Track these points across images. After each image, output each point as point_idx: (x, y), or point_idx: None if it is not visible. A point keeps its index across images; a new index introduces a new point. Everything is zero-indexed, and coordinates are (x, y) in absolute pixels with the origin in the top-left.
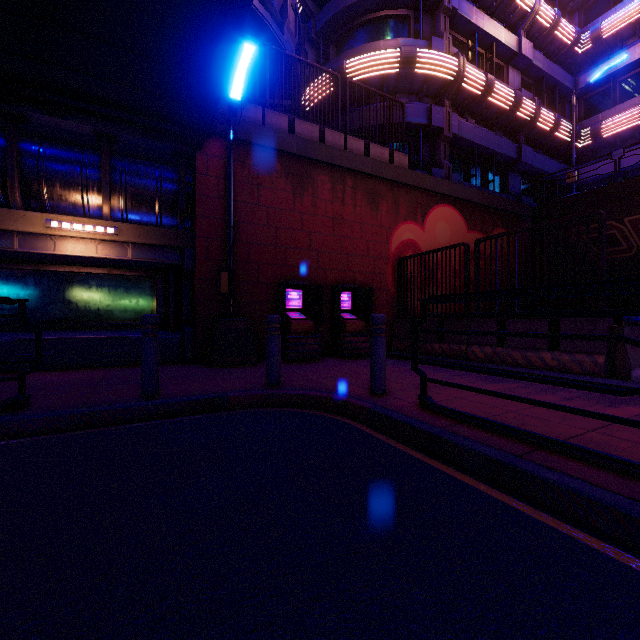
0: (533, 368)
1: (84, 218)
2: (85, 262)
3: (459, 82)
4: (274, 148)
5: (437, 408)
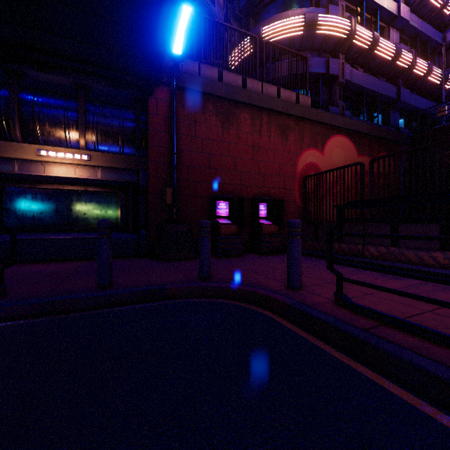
0: (425, 265)
1: (65, 148)
2: (67, 181)
3: (351, 39)
4: (207, 93)
5: (354, 306)
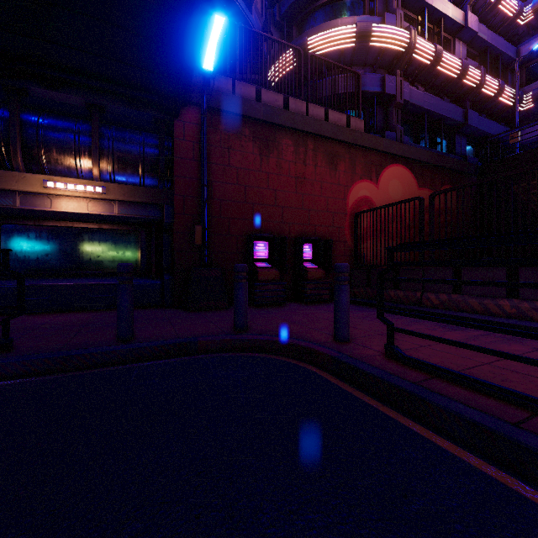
0: (490, 315)
1: (76, 179)
2: (78, 218)
3: (410, 53)
4: (243, 115)
5: (406, 359)
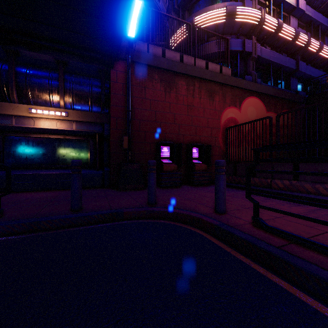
0: (320, 195)
1: (49, 107)
2: (51, 132)
3: (261, 25)
4: (154, 66)
5: (268, 228)
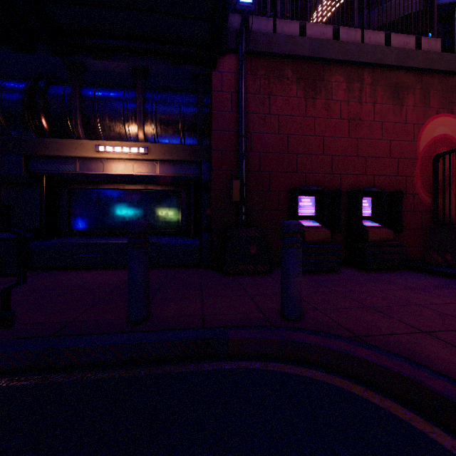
0: None
1: (123, 142)
2: (127, 180)
3: None
4: (285, 54)
5: None
